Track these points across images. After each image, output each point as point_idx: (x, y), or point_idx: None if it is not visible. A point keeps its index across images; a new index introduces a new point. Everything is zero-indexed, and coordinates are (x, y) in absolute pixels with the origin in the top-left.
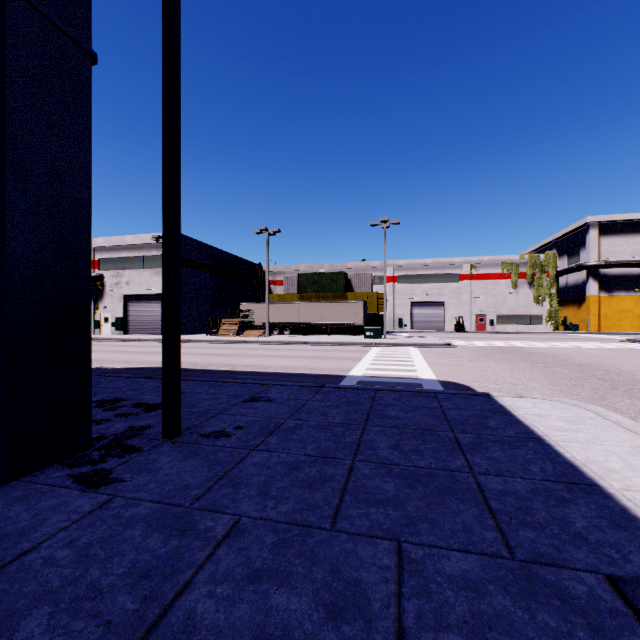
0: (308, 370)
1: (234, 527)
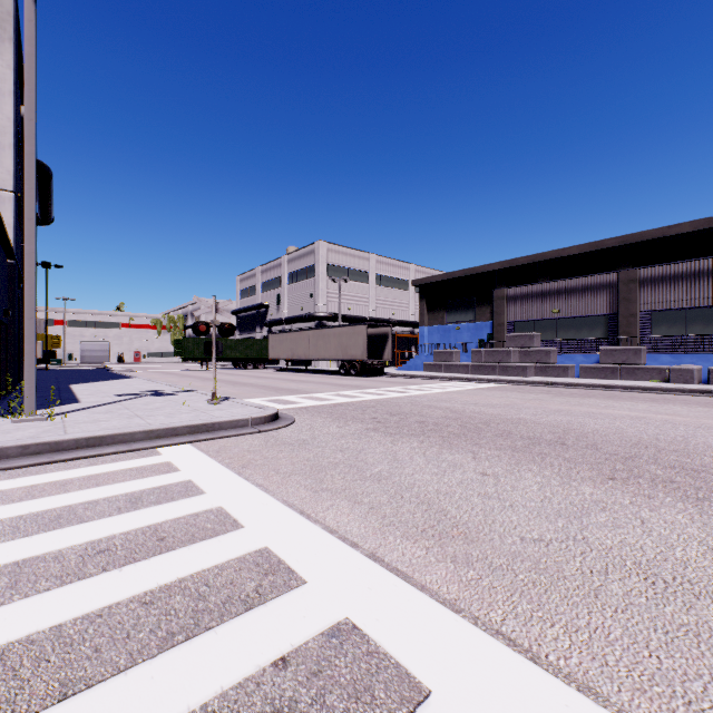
0: None
1: (72, 370)
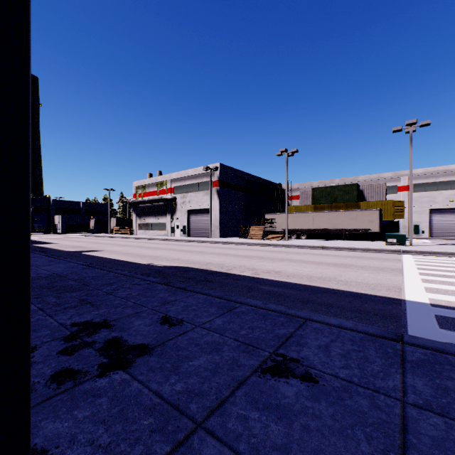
0: (340, 284)
1: None
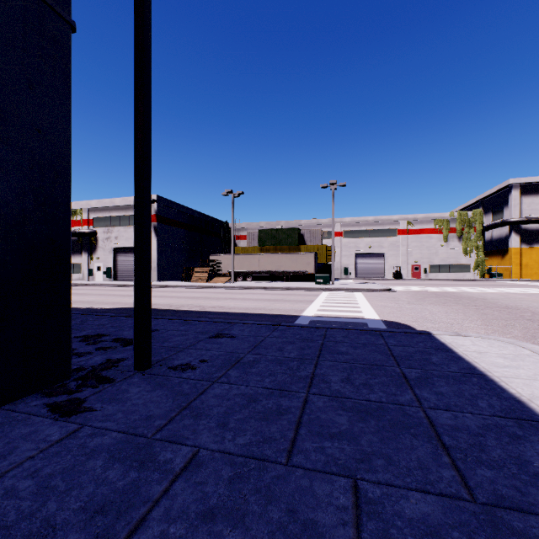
0: (267, 311)
1: (192, 459)
